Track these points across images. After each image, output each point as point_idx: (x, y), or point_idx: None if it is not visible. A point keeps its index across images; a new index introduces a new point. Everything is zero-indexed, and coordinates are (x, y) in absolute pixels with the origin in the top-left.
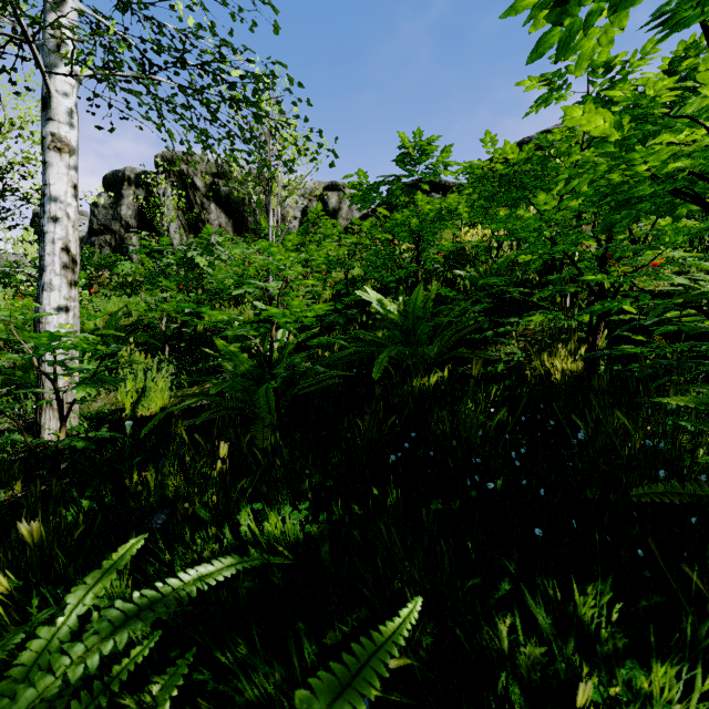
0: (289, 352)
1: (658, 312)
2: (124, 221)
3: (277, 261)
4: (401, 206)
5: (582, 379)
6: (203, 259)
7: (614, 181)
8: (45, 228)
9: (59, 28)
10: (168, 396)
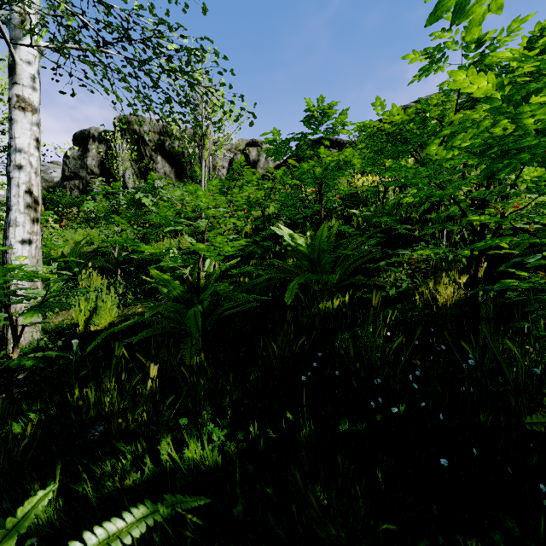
0: (215, 279)
1: (525, 247)
2: (89, 169)
3: (203, 203)
4: (307, 158)
5: (464, 305)
6: (148, 200)
7: (496, 134)
8: (11, 174)
9: (14, 1)
10: (116, 313)
